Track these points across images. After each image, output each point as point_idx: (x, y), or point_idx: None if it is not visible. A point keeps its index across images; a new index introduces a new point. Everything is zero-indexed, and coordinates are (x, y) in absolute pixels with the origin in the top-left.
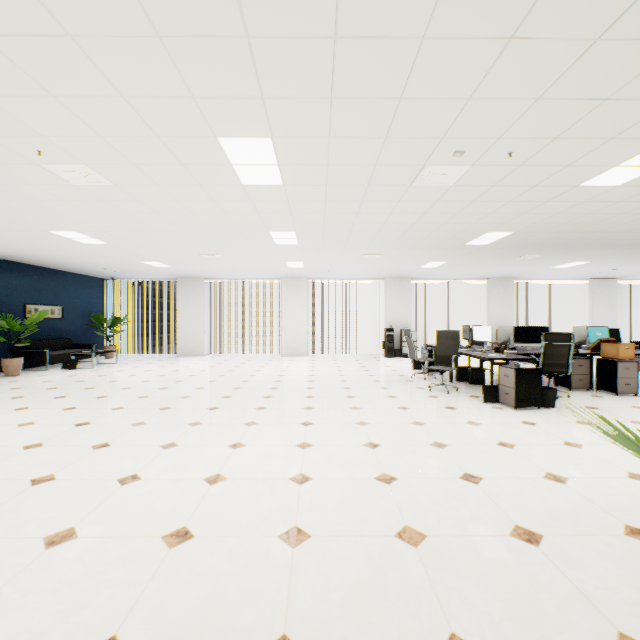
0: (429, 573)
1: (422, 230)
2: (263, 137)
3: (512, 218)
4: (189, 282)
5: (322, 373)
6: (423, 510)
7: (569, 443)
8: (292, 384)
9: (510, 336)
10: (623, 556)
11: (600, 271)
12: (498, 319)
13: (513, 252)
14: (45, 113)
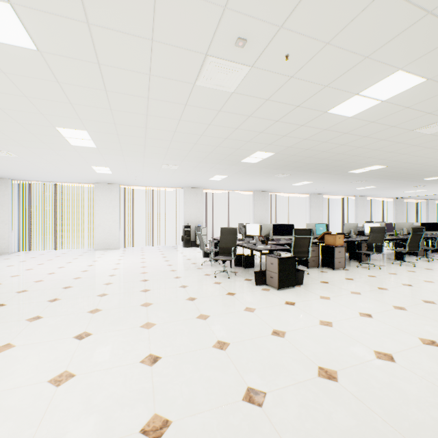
0: None
1: (209, 143)
2: None
3: (276, 139)
4: None
5: (126, 266)
6: None
7: (323, 322)
8: (90, 280)
9: (270, 231)
10: None
11: (316, 189)
12: (260, 218)
13: (272, 171)
14: None
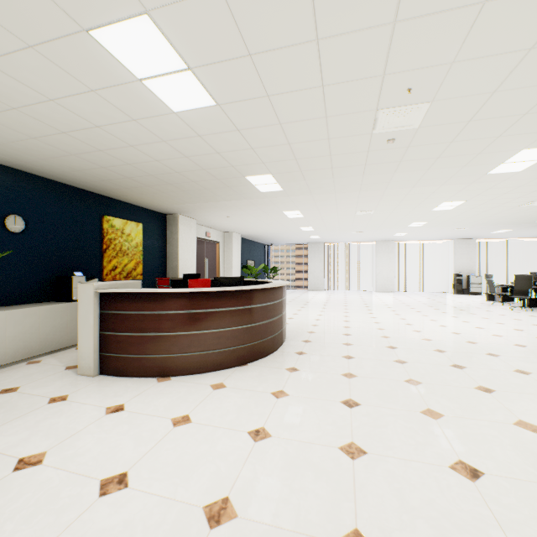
0: None
1: (509, 218)
2: (463, 201)
3: None
4: (315, 245)
5: (424, 301)
6: None
7: None
8: (415, 304)
9: None
10: None
11: None
12: None
13: None
14: (390, 202)
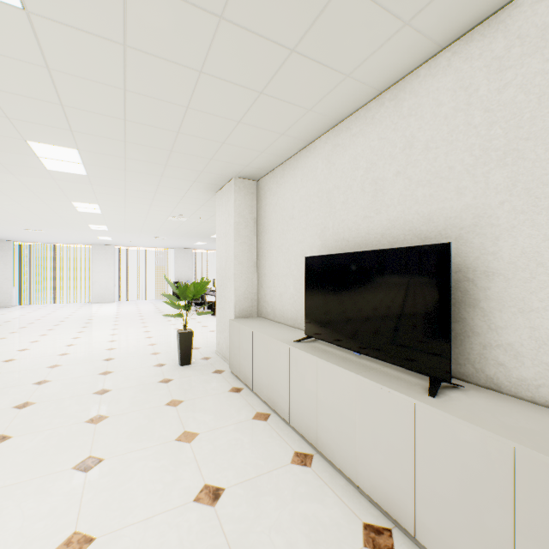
0: (154, 348)
1: (183, 231)
2: (95, 204)
3: None
4: None
5: (126, 311)
6: (160, 341)
7: None
8: (104, 317)
9: None
10: (211, 340)
11: None
12: None
13: None
14: None
